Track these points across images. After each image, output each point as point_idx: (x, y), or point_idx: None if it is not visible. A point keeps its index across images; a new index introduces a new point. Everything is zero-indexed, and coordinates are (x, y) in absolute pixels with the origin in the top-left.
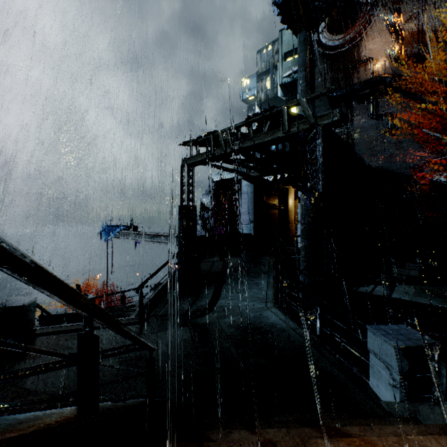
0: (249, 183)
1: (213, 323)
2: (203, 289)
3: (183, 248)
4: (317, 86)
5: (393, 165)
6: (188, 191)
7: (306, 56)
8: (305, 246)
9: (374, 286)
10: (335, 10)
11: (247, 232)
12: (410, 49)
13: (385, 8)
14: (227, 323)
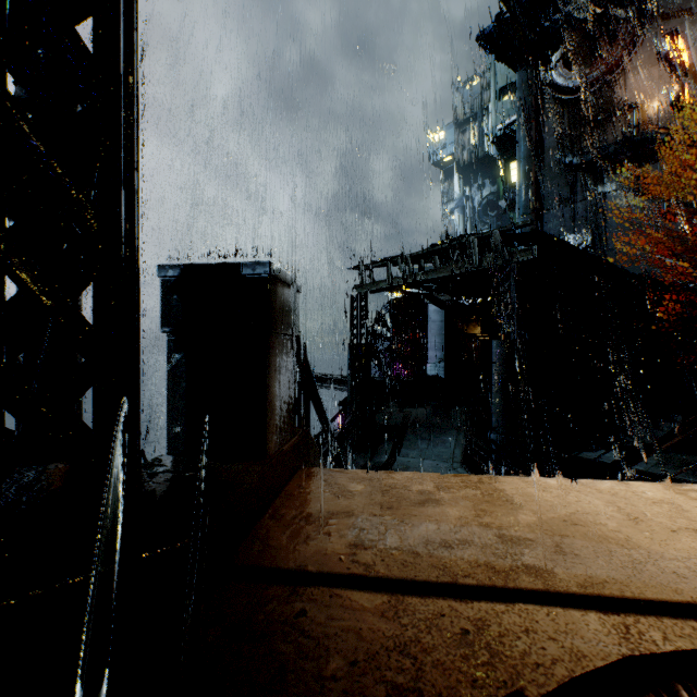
0: (438, 308)
1: None
2: (380, 445)
3: (355, 397)
4: (547, 148)
5: (667, 272)
6: (360, 325)
7: (531, 105)
8: (498, 399)
9: (604, 452)
10: (576, 32)
11: (436, 373)
12: None
13: (658, 24)
14: None
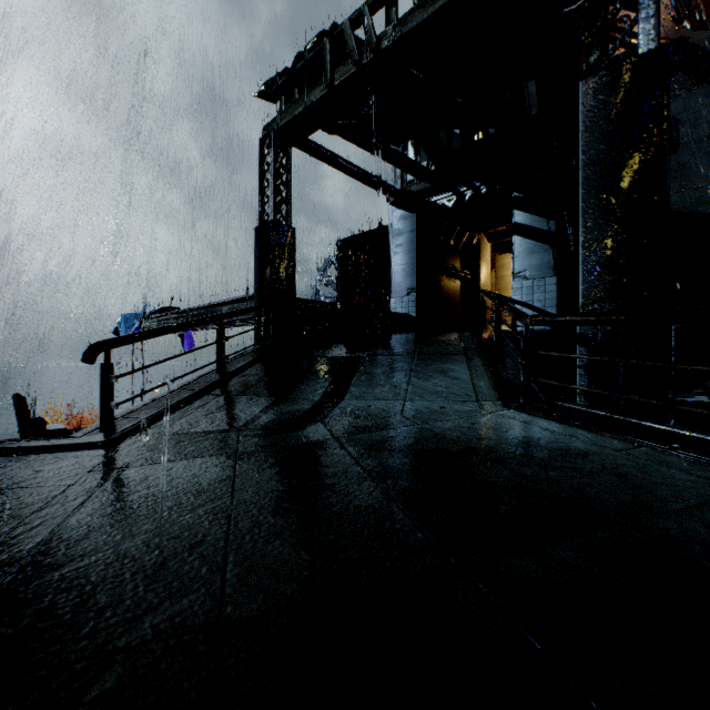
0: (407, 212)
1: (319, 444)
2: (302, 383)
3: (259, 306)
4: None
5: (676, 203)
6: (275, 191)
7: None
8: (598, 228)
9: (707, 397)
10: None
11: (403, 312)
12: None
13: None
14: (366, 442)
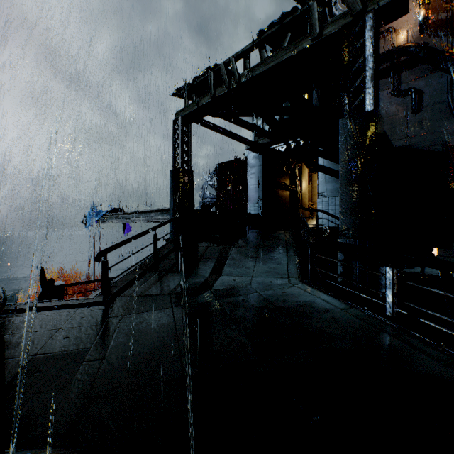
0: (257, 154)
1: (210, 303)
2: (199, 265)
3: (174, 218)
4: None
5: (420, 143)
6: (182, 150)
7: None
8: (347, 193)
9: (421, 268)
10: None
11: (255, 212)
12: (437, 14)
13: None
14: (232, 302)
